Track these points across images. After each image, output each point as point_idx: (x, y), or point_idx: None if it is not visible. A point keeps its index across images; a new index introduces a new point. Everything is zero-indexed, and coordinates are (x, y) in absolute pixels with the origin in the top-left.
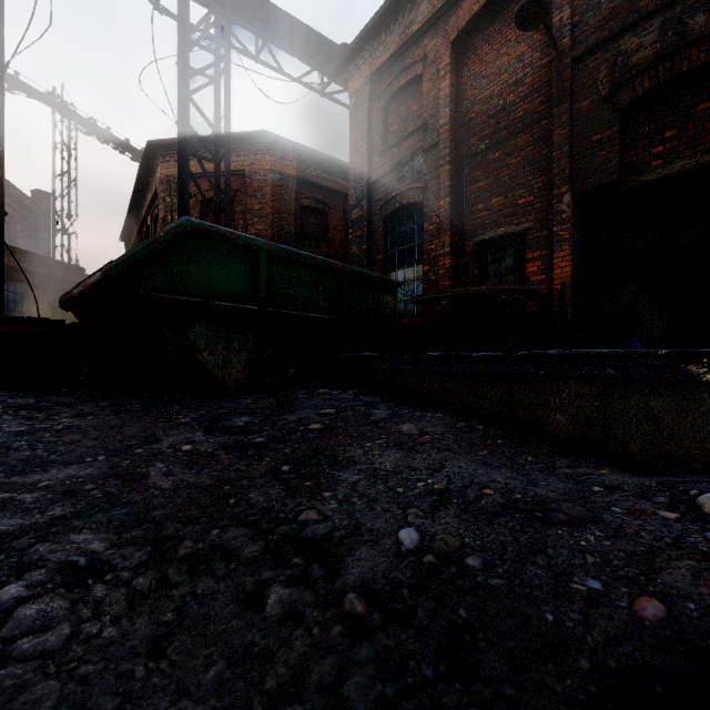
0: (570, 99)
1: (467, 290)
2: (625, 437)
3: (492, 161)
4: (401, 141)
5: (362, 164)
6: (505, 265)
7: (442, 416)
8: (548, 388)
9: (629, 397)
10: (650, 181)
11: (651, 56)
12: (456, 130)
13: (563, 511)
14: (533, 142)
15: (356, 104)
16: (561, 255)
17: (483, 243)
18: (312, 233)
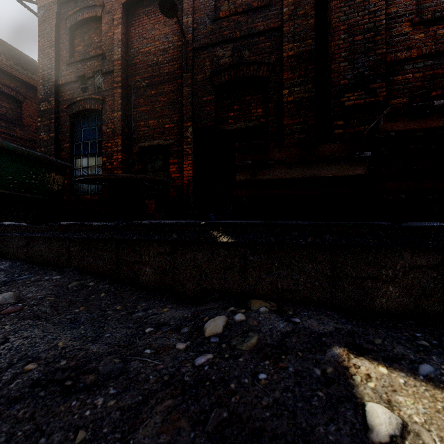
0: (192, 71)
1: (116, 175)
2: (184, 280)
3: (150, 95)
4: (84, 60)
5: (50, 67)
6: (158, 165)
7: (59, 278)
8: (141, 249)
9: (186, 253)
10: (228, 130)
11: (228, 63)
12: (126, 67)
13: (98, 370)
14: (173, 91)
15: (45, 16)
16: (188, 163)
17: (144, 148)
18: (3, 115)
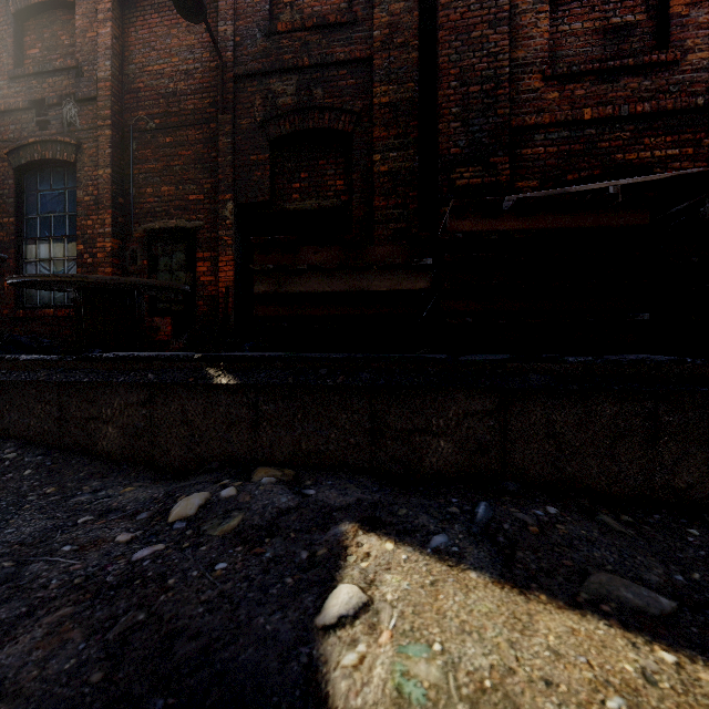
0: (233, 112)
1: (85, 276)
2: (168, 445)
3: (162, 144)
4: (43, 74)
5: None
6: (176, 260)
7: None
8: (100, 398)
9: (170, 403)
10: (292, 210)
11: (292, 105)
12: (121, 93)
13: None
14: (203, 141)
15: None
16: (226, 259)
17: (153, 232)
18: None
